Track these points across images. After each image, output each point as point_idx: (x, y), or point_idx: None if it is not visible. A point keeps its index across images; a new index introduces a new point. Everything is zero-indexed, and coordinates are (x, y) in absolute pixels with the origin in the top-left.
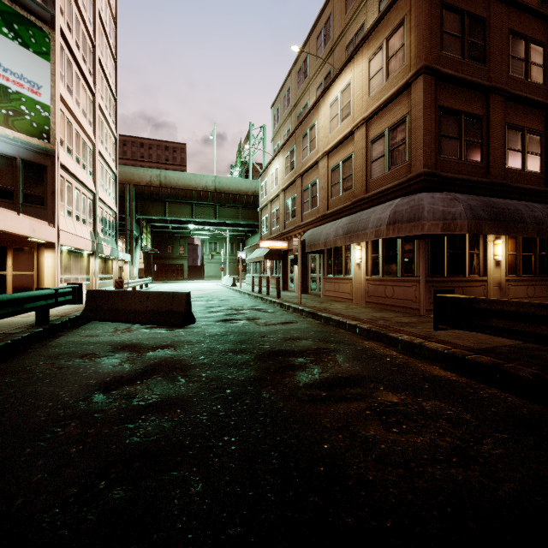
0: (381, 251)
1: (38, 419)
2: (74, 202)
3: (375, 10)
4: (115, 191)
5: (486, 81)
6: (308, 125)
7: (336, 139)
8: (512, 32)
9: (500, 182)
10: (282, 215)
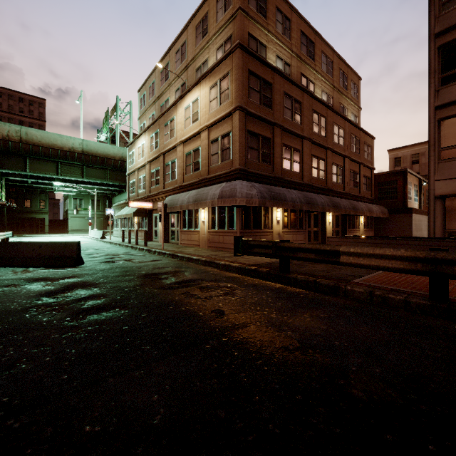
0: (217, 213)
1: (17, 308)
2: None
3: (214, 54)
4: None
5: (272, 119)
6: (169, 117)
7: (189, 134)
8: (285, 94)
9: (279, 177)
10: (148, 181)
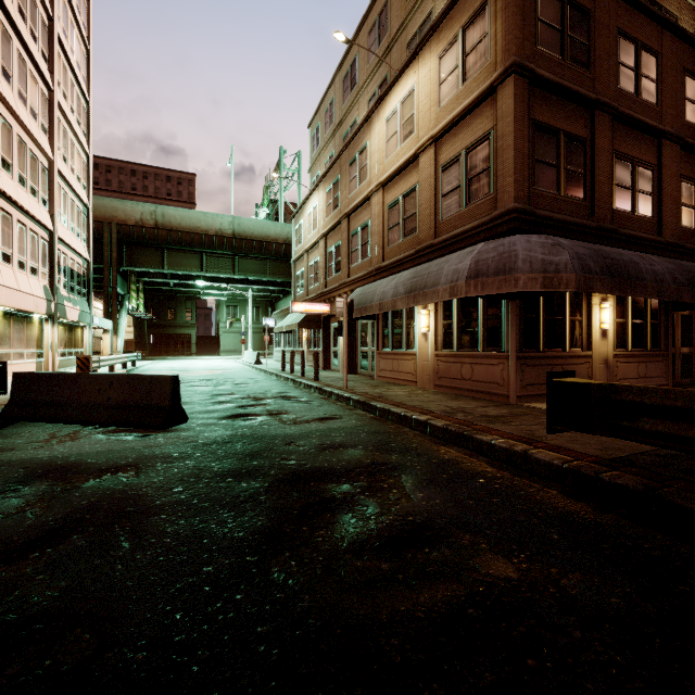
0: (455, 316)
1: None
2: (16, 242)
3: None
4: (87, 230)
5: (591, 93)
6: (357, 147)
7: (394, 166)
8: (621, 33)
9: (607, 227)
10: (322, 269)
